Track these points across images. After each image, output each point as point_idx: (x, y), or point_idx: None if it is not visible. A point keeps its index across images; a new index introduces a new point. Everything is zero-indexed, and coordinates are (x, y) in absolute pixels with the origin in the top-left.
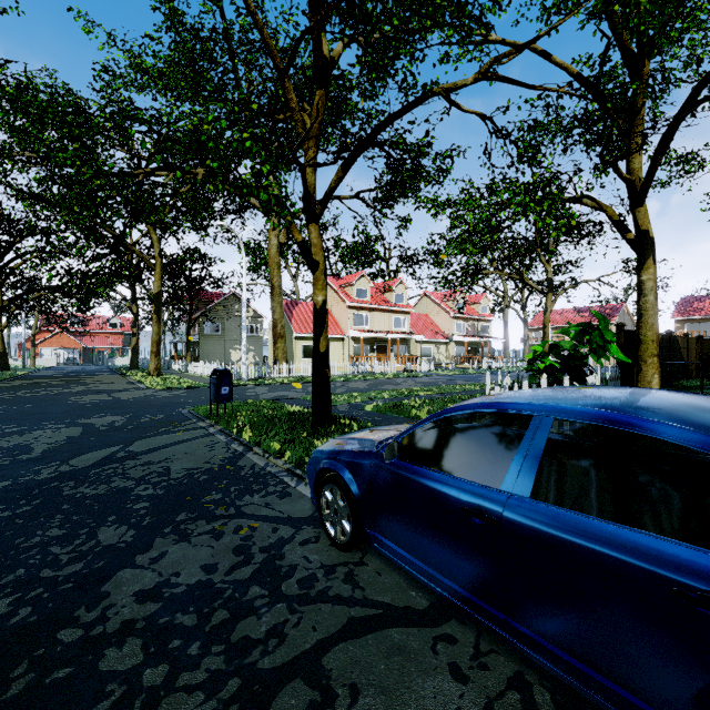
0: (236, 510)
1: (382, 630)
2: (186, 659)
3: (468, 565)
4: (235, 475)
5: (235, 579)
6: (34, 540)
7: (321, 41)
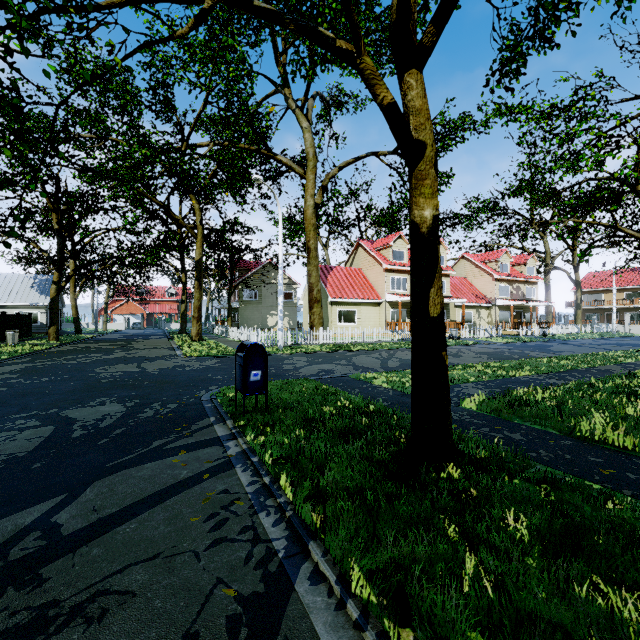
0: None
1: None
2: None
3: None
4: None
5: None
6: None
7: None
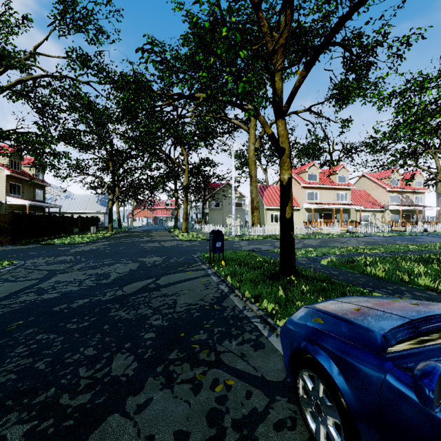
0: (216, 357)
1: None
2: None
3: None
4: (219, 315)
5: None
6: (75, 357)
7: None
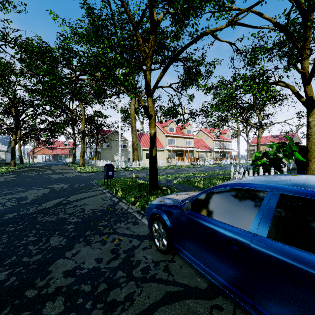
0: (113, 230)
1: (183, 300)
2: (84, 310)
3: (230, 270)
4: (113, 213)
5: (111, 267)
6: (22, 242)
7: (153, 12)
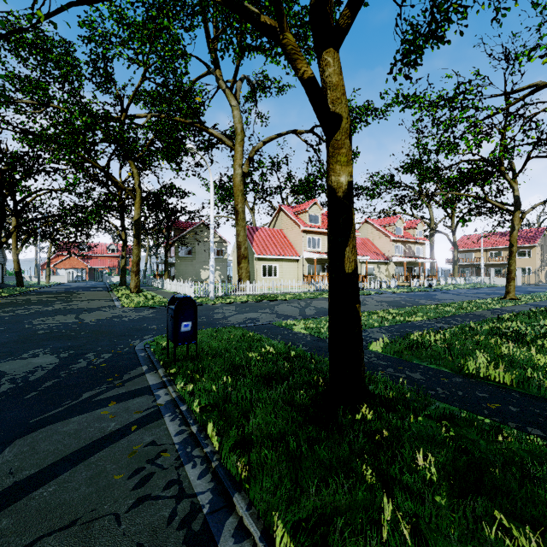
0: None
1: None
2: None
3: None
4: None
5: None
6: None
7: None
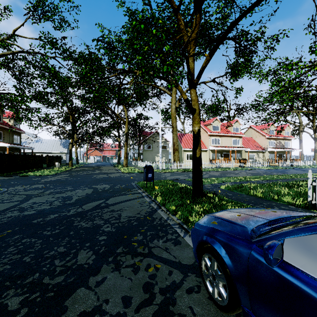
0: (148, 250)
1: None
2: None
3: None
4: (151, 223)
5: None
6: (51, 253)
7: None
